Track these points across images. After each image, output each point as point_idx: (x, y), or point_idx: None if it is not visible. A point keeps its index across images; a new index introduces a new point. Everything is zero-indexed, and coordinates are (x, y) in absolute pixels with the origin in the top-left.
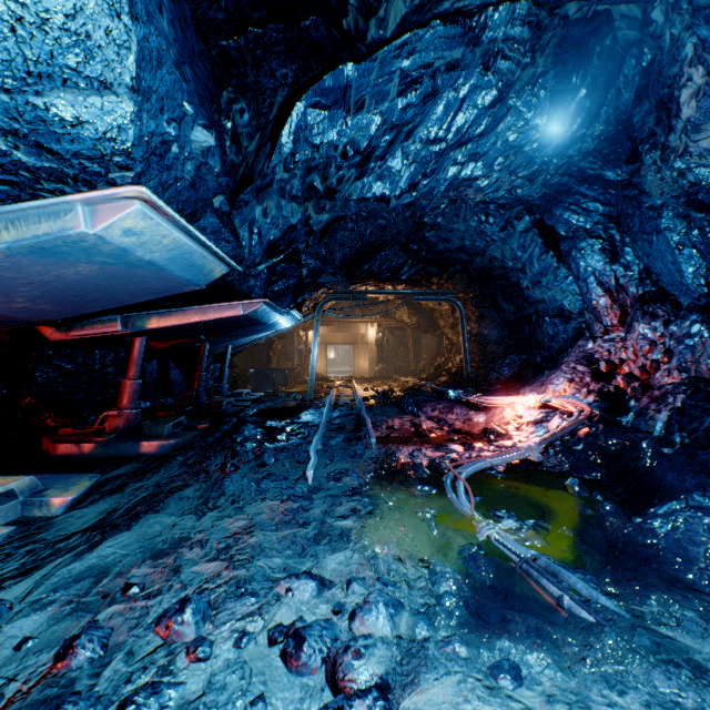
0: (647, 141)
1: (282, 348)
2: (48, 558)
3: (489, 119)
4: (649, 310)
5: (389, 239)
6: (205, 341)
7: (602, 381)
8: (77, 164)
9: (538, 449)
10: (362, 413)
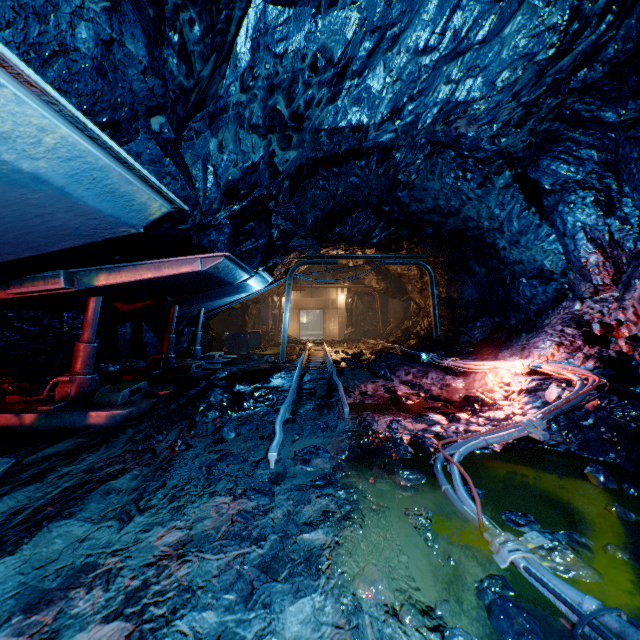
0: None
1: (257, 313)
2: None
3: (495, 18)
4: None
5: (361, 198)
6: (174, 303)
7: (595, 344)
8: None
9: (541, 425)
10: (333, 377)
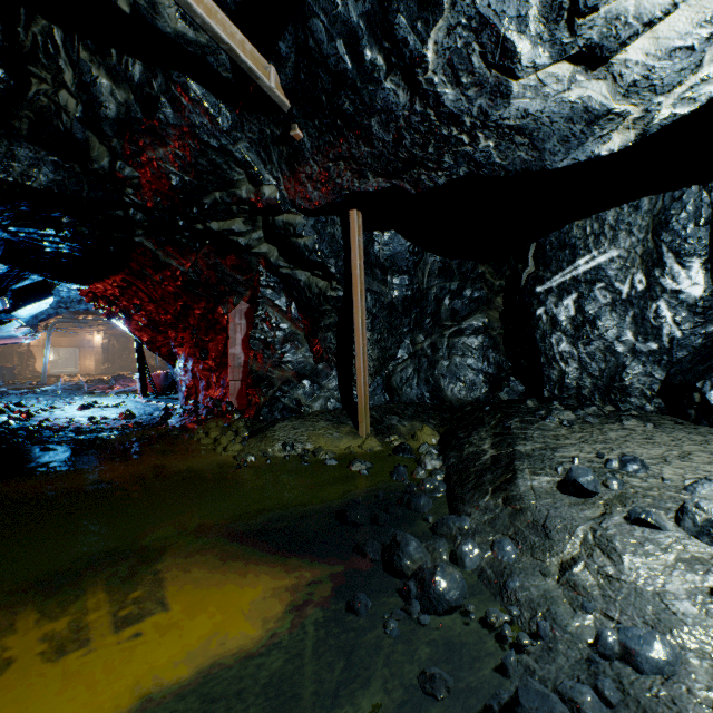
0: None
1: (1, 351)
2: None
3: None
4: None
5: None
6: None
7: None
8: None
9: None
10: (83, 384)
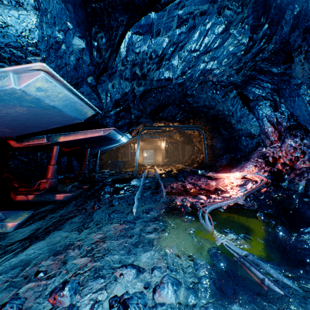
0: (297, 50)
1: (123, 152)
2: (0, 255)
3: (220, 39)
4: (293, 133)
5: (171, 101)
6: (87, 148)
7: (270, 166)
8: (8, 51)
9: (242, 198)
10: (159, 180)
